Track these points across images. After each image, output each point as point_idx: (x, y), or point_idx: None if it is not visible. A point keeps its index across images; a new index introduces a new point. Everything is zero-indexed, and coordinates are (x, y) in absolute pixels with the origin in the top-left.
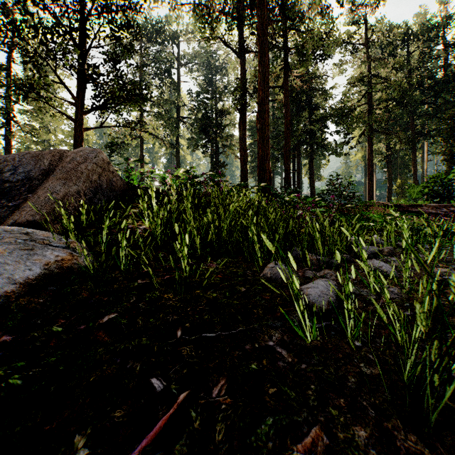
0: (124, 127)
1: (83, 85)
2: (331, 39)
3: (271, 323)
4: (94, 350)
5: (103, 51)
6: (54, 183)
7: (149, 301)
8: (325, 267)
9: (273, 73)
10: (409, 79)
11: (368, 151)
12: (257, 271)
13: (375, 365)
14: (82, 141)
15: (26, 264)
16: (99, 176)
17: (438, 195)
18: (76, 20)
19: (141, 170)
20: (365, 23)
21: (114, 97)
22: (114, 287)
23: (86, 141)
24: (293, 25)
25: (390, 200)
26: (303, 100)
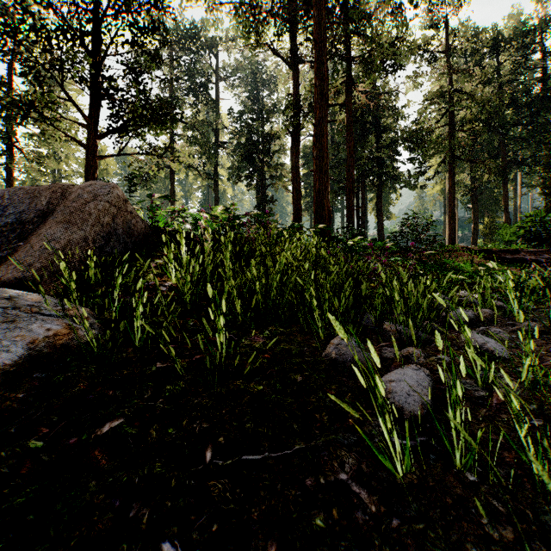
0: (149, 155)
1: (97, 102)
2: (404, 46)
3: (341, 437)
4: (83, 485)
5: (122, 60)
6: (53, 228)
7: (170, 397)
8: (409, 344)
9: (333, 88)
10: (500, 94)
11: (449, 183)
12: (318, 349)
13: (505, 521)
14: (96, 173)
15: (3, 344)
16: (114, 218)
17: (536, 237)
18: (87, 21)
19: (169, 208)
20: (445, 27)
21: (135, 117)
22: (124, 374)
23: (105, 171)
24: (357, 28)
25: (476, 242)
26: (369, 121)
